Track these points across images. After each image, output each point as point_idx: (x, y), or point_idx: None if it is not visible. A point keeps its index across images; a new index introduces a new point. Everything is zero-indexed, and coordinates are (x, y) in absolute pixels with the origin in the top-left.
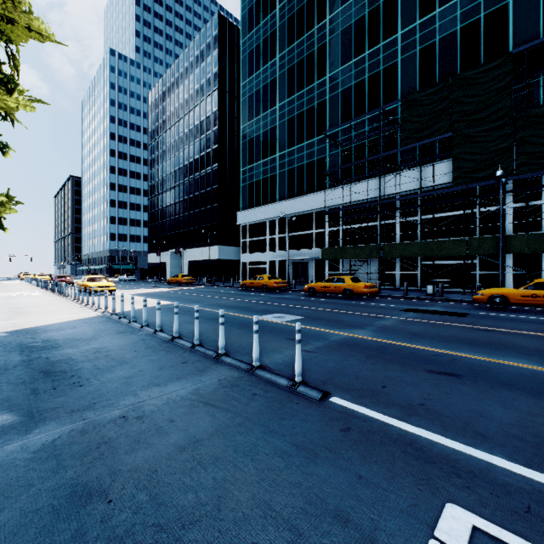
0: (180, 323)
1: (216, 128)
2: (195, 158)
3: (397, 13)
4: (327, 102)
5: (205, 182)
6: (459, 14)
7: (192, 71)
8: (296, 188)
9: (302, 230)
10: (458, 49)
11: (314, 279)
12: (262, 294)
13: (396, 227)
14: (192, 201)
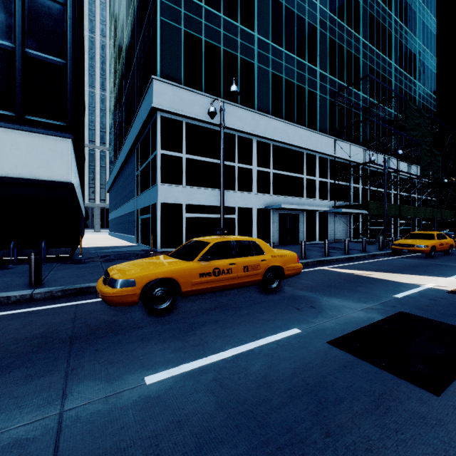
0: None
1: None
2: None
3: (360, 19)
4: (318, 33)
5: None
6: (381, 64)
7: None
8: (284, 108)
9: (292, 171)
10: (381, 86)
11: (306, 236)
12: None
13: (360, 191)
14: None
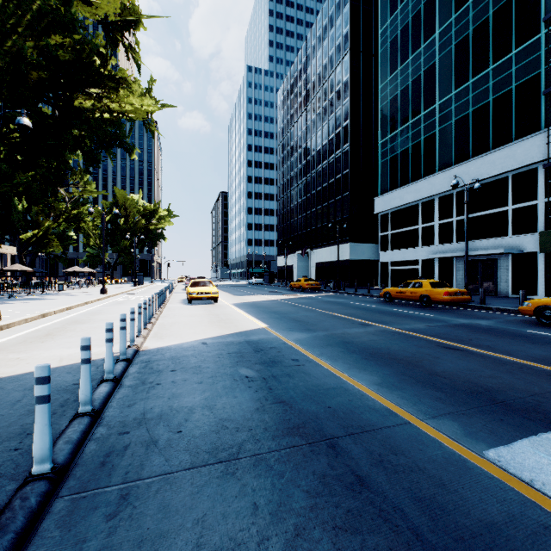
0: (190, 452)
1: (347, 100)
2: (322, 144)
3: None
4: None
5: (334, 169)
6: None
7: (319, 46)
8: (471, 144)
9: (483, 209)
10: None
11: (511, 286)
12: (424, 313)
13: None
14: (319, 195)
